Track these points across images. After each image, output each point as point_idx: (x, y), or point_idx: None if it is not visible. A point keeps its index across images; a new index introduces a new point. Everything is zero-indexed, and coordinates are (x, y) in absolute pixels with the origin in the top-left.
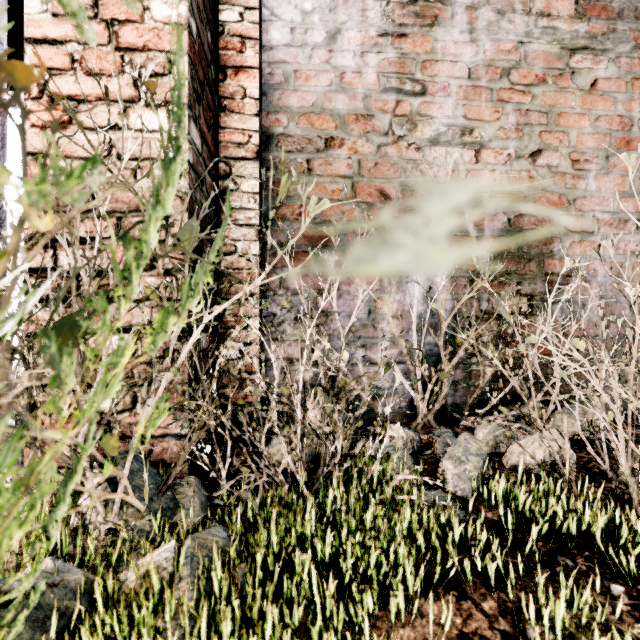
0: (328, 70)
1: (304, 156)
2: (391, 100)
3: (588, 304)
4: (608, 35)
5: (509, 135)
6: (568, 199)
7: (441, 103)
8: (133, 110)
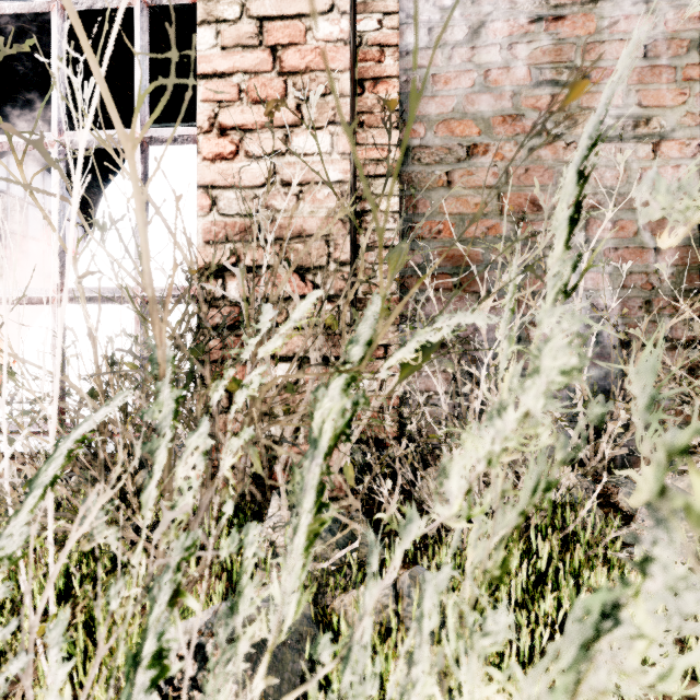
0: (470, 69)
1: (443, 168)
2: (545, 95)
3: None
4: None
5: (699, 121)
6: None
7: None
8: (295, 134)
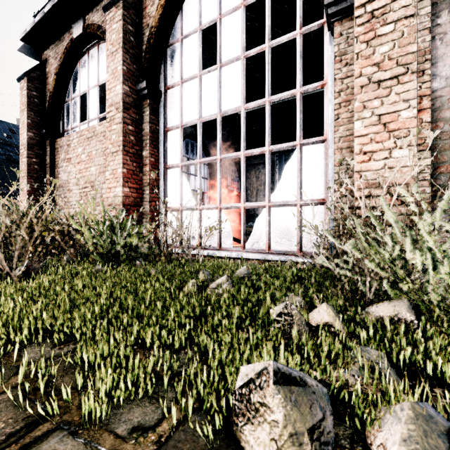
0: None
1: None
2: None
3: None
4: None
5: None
6: None
7: None
8: (393, 151)
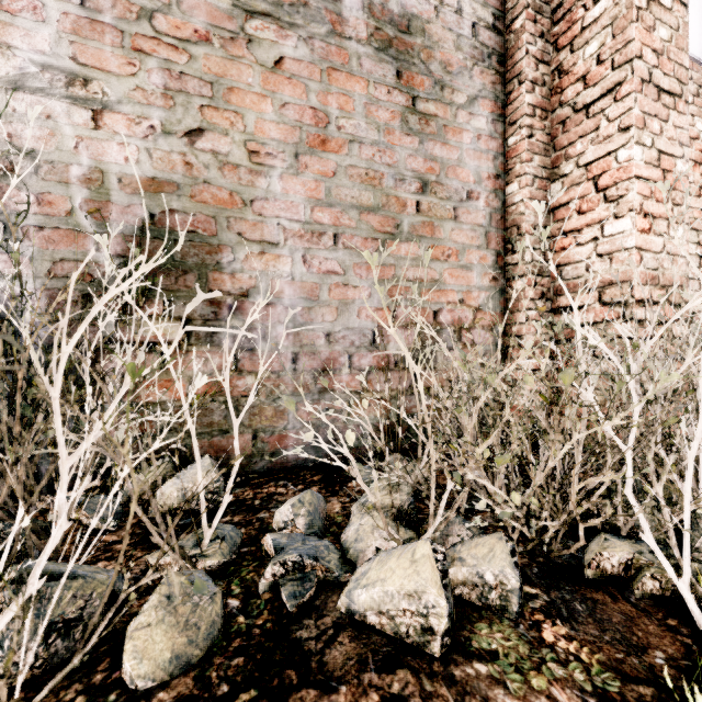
0: None
1: None
2: None
3: (271, 332)
4: (298, 8)
5: (152, 100)
6: (243, 199)
7: (29, 29)
8: None
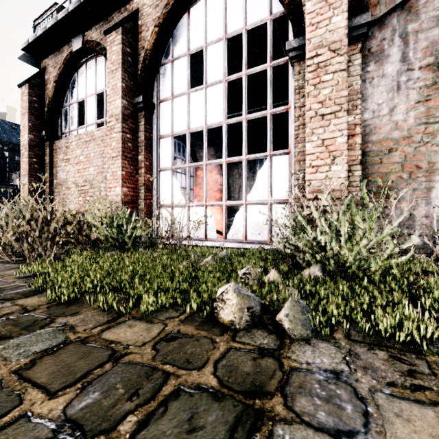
0: (389, 123)
1: (378, 157)
2: (422, 128)
3: None
4: None
5: None
6: None
7: None
8: (332, 166)
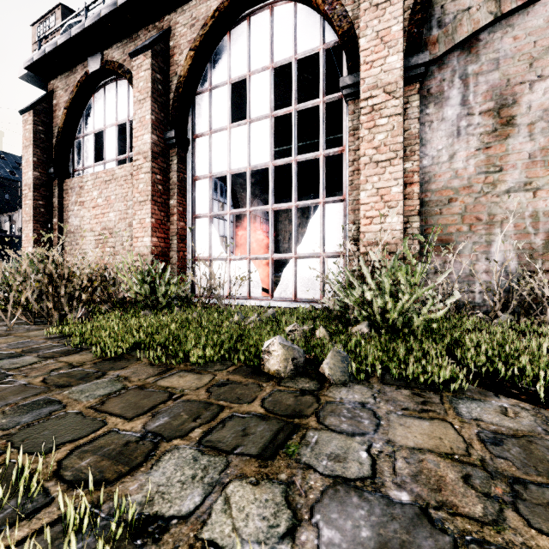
0: (449, 171)
1: (438, 208)
2: (482, 177)
3: None
4: None
5: None
6: None
7: (511, 173)
8: (387, 218)
